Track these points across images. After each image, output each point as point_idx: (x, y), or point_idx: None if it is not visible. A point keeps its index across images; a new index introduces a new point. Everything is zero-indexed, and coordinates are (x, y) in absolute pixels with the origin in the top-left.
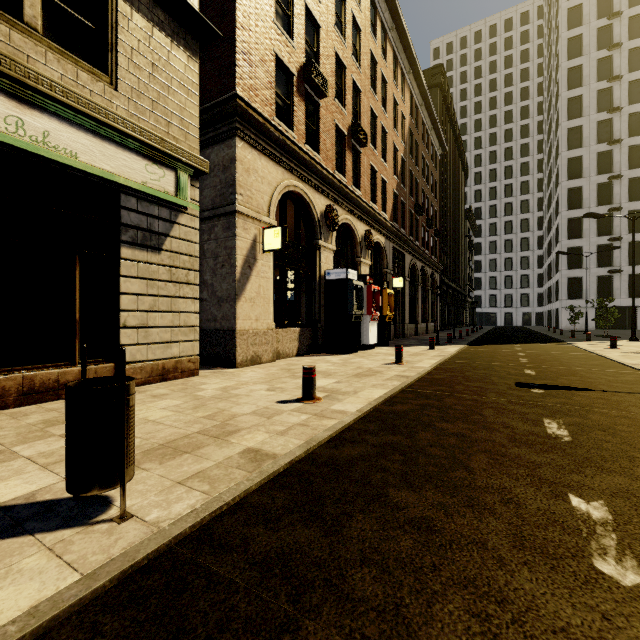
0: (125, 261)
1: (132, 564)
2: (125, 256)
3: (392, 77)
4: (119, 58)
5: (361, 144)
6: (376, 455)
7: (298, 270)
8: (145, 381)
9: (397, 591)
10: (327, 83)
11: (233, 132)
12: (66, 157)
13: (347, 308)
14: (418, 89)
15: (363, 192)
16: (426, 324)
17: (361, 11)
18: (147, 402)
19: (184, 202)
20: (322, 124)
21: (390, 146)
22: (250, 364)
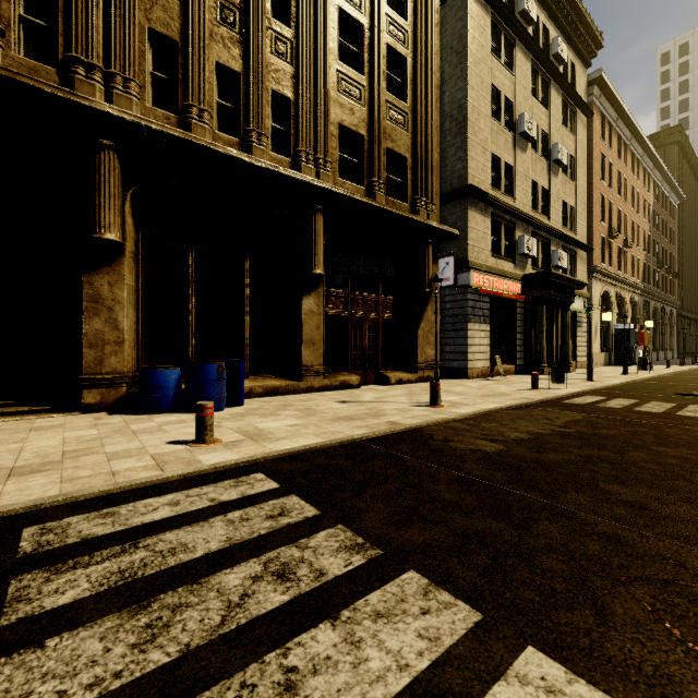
0: (577, 332)
1: (660, 375)
2: (577, 330)
3: (642, 186)
4: (576, 274)
5: (628, 248)
6: (684, 375)
7: (603, 325)
8: (579, 368)
9: (697, 377)
10: (617, 232)
11: (591, 277)
12: (579, 309)
13: (630, 343)
14: (659, 174)
15: (628, 274)
16: (664, 352)
17: (627, 169)
18: (599, 370)
19: (591, 312)
20: (613, 251)
21: (641, 233)
22: (595, 366)
